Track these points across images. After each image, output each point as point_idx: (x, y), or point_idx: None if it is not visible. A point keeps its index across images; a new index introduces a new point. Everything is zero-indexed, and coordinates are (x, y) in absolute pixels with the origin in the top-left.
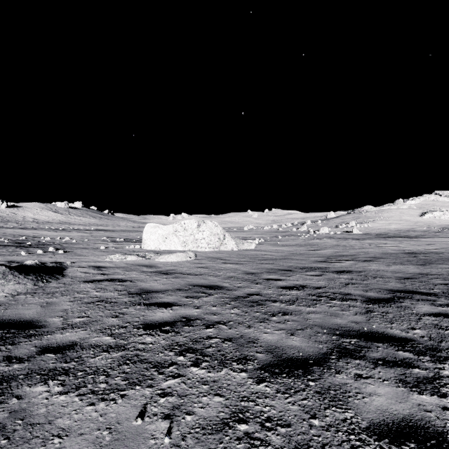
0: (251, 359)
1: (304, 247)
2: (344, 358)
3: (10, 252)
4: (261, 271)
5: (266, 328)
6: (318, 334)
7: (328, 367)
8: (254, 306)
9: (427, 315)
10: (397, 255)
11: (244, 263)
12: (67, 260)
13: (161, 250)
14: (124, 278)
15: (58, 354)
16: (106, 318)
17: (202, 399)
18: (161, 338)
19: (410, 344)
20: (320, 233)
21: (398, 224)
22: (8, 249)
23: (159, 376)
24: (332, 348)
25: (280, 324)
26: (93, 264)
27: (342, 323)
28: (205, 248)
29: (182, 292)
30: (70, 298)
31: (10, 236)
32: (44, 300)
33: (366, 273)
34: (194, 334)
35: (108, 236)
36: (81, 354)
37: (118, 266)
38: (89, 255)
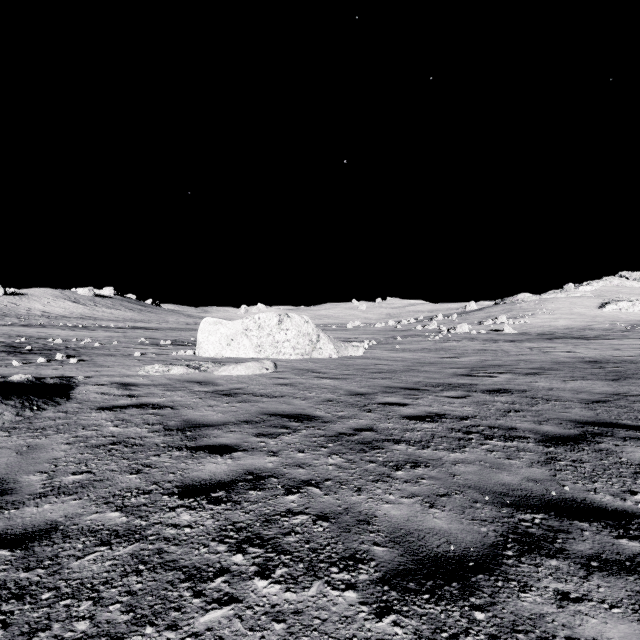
0: (364, 559)
1: (435, 353)
2: (528, 556)
3: None
4: (374, 390)
5: (388, 493)
6: (476, 504)
7: (504, 577)
8: (365, 450)
9: None
10: (574, 364)
11: (348, 378)
12: (80, 374)
13: (225, 358)
14: (162, 402)
15: (18, 551)
16: (121, 474)
17: None
18: (206, 515)
19: (635, 523)
20: (456, 332)
21: (568, 319)
22: None
23: (194, 601)
24: (504, 533)
25: (411, 485)
26: (118, 380)
27: (512, 483)
28: (290, 355)
29: (250, 426)
30: (69, 438)
31: (3, 337)
32: (25, 442)
33: (533, 393)
34: (265, 506)
35: (149, 336)
36: (60, 550)
37: (157, 382)
38: (115, 365)
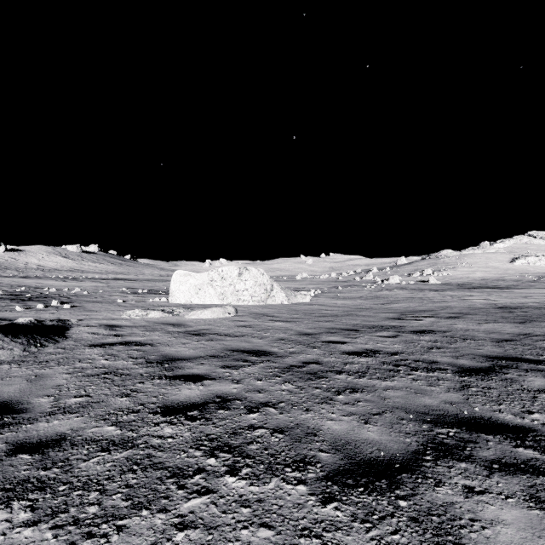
0: (312, 462)
1: (370, 300)
2: (443, 460)
3: (3, 307)
4: (319, 331)
5: (331, 412)
6: (403, 421)
7: (423, 476)
8: (312, 379)
9: (543, 392)
10: (488, 310)
11: (297, 320)
12: (73, 317)
13: (193, 304)
14: (143, 340)
15: (36, 455)
16: (113, 397)
17: (240, 534)
18: (185, 428)
19: (530, 436)
20: (389, 283)
21: (484, 271)
22: (0, 303)
23: (178, 492)
24: (424, 443)
25: (349, 406)
26: (105, 323)
27: (432, 405)
28: (249, 302)
29: (217, 359)
30: (68, 369)
31: (6, 287)
32: (33, 372)
33: (452, 333)
34: (232, 422)
35: (128, 286)
36: (69, 455)
37: (138, 324)
38: (102, 310)
